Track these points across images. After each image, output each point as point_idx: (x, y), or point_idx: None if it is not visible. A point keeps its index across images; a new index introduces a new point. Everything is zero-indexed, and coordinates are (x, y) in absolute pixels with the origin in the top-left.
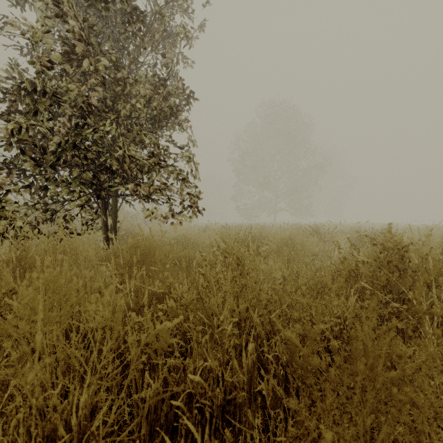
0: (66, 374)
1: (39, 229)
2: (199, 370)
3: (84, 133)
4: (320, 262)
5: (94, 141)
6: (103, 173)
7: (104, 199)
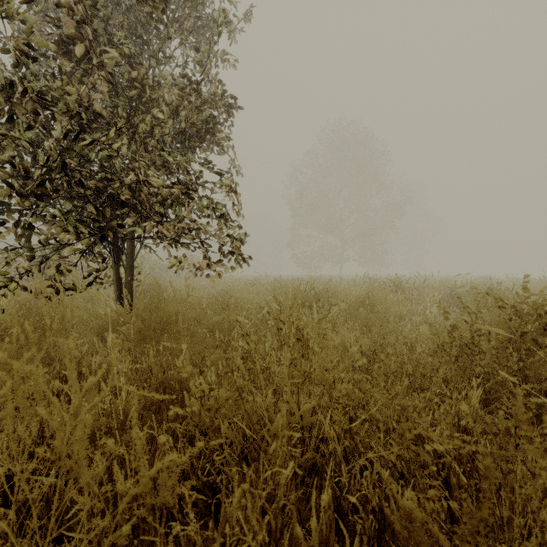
0: (28, 513)
1: (18, 284)
2: (230, 546)
3: (78, 147)
4: (407, 328)
5: (102, 165)
6: (115, 208)
7: (117, 243)
